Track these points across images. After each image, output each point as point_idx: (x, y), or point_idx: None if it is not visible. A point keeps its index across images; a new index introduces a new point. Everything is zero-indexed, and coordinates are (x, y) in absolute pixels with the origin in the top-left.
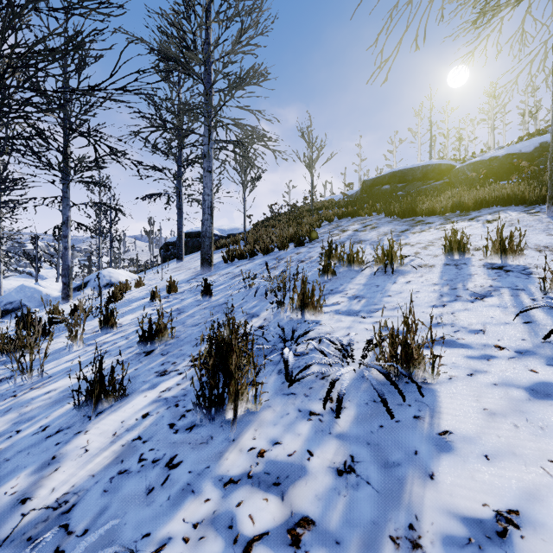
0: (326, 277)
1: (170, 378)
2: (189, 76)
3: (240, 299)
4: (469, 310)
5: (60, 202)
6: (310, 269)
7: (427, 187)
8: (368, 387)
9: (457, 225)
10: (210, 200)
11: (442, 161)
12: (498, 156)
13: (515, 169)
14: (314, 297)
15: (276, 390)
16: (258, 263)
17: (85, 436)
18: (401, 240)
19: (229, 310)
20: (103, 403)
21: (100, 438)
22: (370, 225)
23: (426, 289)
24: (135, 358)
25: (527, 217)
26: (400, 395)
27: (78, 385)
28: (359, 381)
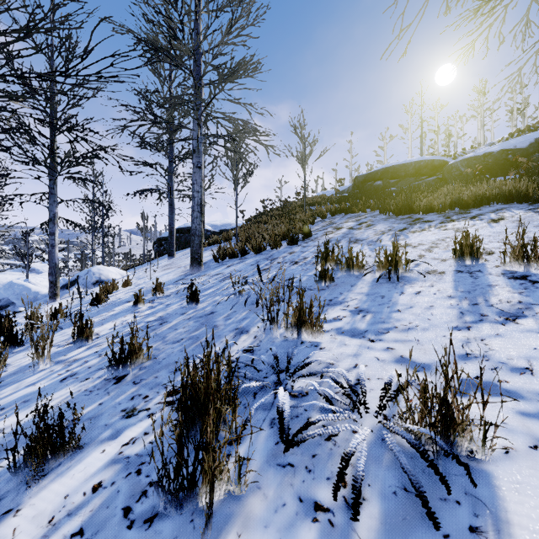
0: (323, 284)
1: (138, 423)
2: (177, 67)
3: (229, 308)
4: (503, 336)
5: (48, 198)
6: (305, 272)
7: (420, 182)
8: (392, 460)
9: (459, 223)
10: (199, 197)
11: (435, 156)
12: (493, 152)
13: (510, 165)
14: (312, 314)
15: (267, 457)
16: (250, 263)
17: (14, 521)
18: (401, 240)
19: (215, 323)
20: (48, 462)
21: (31, 527)
22: (365, 223)
23: (441, 303)
24: (102, 386)
25: (536, 216)
26: (443, 484)
27: (29, 425)
28: (379, 448)
